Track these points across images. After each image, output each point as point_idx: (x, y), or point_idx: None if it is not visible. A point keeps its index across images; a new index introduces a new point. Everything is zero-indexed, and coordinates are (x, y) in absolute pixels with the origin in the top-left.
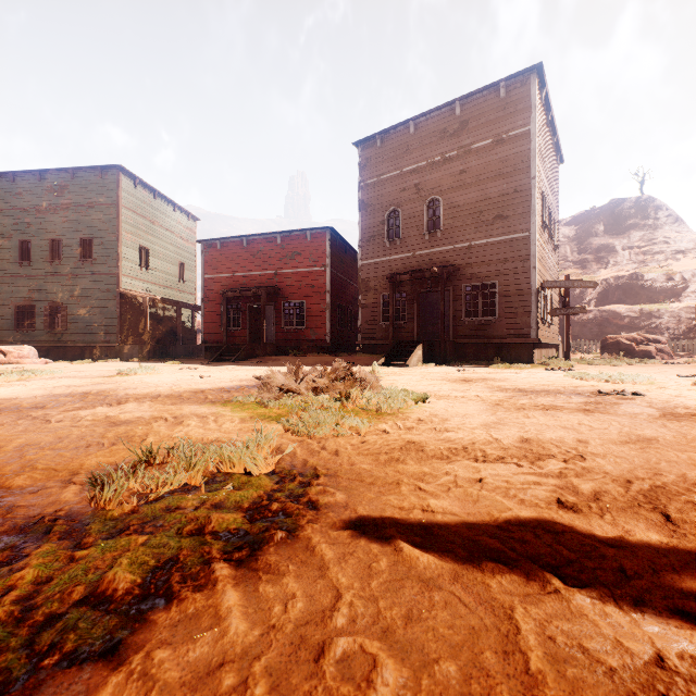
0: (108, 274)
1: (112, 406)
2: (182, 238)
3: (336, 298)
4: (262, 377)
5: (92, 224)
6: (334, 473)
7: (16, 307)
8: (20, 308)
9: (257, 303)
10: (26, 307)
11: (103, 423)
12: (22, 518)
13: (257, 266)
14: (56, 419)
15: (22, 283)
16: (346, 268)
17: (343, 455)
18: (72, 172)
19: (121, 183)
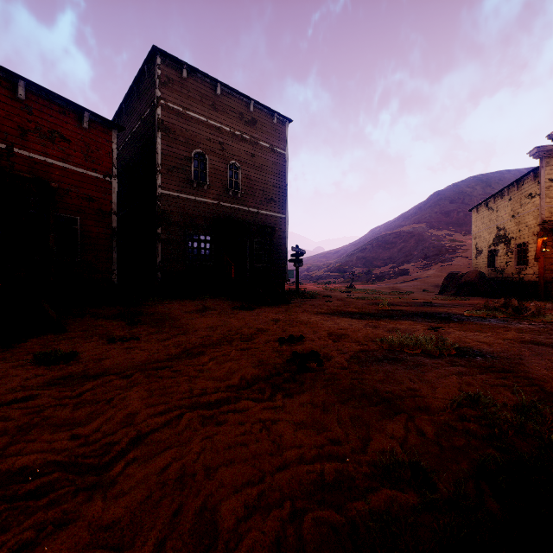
0: None
1: None
2: None
3: None
4: None
5: None
6: None
7: None
8: None
9: None
10: None
11: None
12: None
13: None
14: None
15: None
16: None
17: None
18: None
19: None
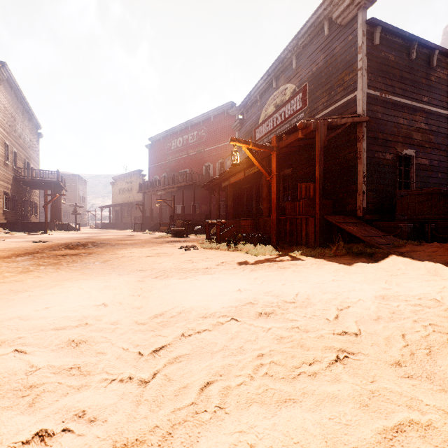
0: None
1: None
2: None
3: None
4: None
5: None
6: None
7: None
8: None
9: None
10: None
11: None
12: None
13: None
14: None
15: None
16: None
17: None
18: None
19: None
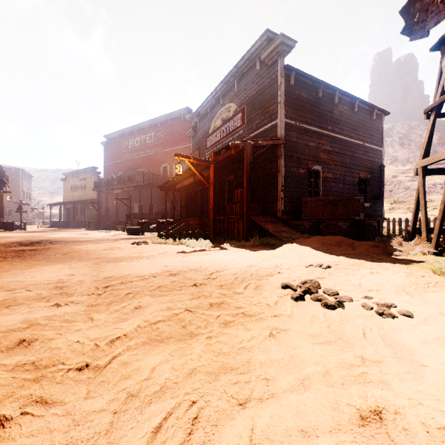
0: None
1: None
2: None
3: None
4: None
5: None
6: None
7: None
8: None
9: None
10: None
11: None
12: None
13: None
14: None
15: None
16: None
17: None
18: None
19: None
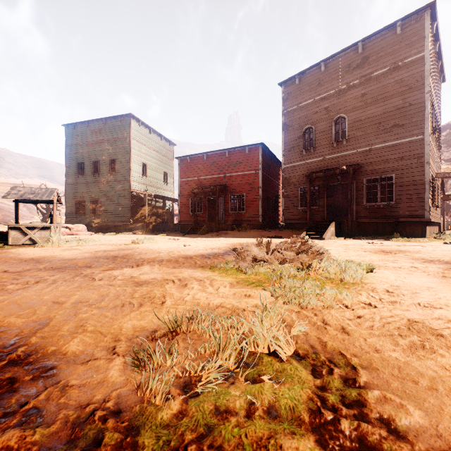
0: (124, 181)
1: (133, 267)
2: (165, 157)
3: (265, 191)
4: (242, 250)
5: (116, 151)
6: (368, 364)
7: (76, 201)
8: (77, 202)
9: (212, 196)
10: (81, 201)
11: (130, 282)
12: (73, 406)
13: (212, 172)
14: (98, 277)
15: (78, 187)
16: (271, 170)
17: (354, 334)
18: (105, 120)
19: (131, 124)
